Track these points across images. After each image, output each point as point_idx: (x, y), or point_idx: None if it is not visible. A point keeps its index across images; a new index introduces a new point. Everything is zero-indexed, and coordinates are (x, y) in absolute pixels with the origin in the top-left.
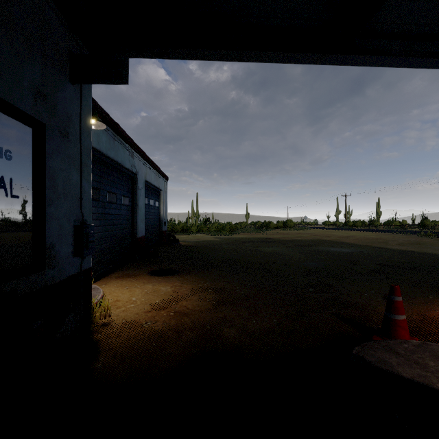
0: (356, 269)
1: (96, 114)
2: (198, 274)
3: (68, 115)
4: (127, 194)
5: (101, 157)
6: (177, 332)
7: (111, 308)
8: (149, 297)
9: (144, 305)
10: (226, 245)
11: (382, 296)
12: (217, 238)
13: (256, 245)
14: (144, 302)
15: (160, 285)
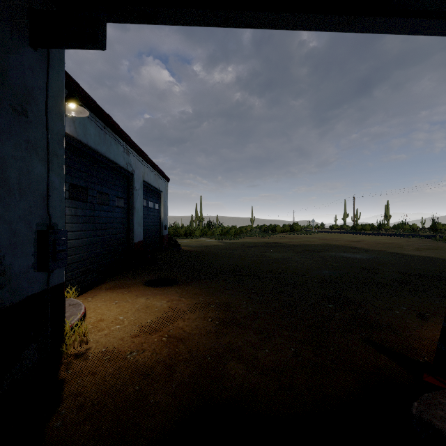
0: (377, 278)
1: (76, 97)
2: (199, 285)
3: (26, 88)
4: (122, 195)
5: (90, 152)
6: (168, 367)
7: (91, 330)
8: (140, 315)
9: (132, 326)
10: (231, 250)
11: (417, 314)
12: (222, 242)
13: (262, 251)
14: (133, 323)
15: (154, 299)
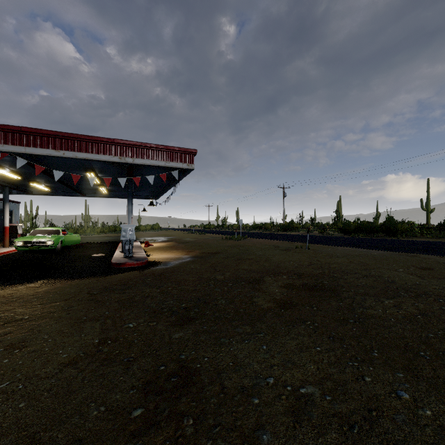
0: None
1: None
2: None
3: None
4: None
5: None
6: None
7: None
8: None
9: None
10: None
11: None
12: None
13: None
14: None
15: None
